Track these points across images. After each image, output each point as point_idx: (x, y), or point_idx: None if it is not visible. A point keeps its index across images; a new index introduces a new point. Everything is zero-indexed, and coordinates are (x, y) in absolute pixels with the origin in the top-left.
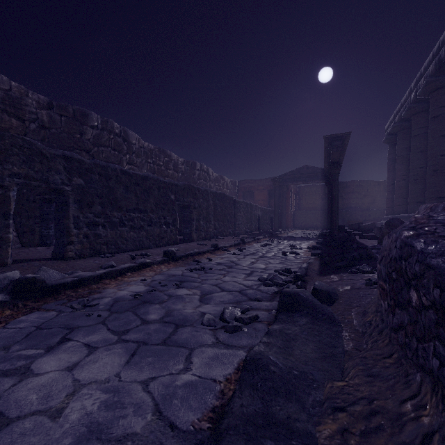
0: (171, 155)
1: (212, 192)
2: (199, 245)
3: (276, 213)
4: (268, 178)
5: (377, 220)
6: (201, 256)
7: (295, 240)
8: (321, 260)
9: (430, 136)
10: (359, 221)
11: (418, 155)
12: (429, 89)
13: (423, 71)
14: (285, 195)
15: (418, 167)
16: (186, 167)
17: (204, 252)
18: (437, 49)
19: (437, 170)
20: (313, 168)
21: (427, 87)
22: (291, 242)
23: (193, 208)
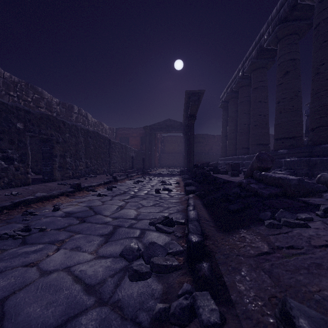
0: (43, 93)
1: (83, 128)
2: (60, 185)
3: (147, 154)
4: (141, 127)
5: (214, 161)
6: (47, 203)
7: (164, 176)
8: (205, 200)
9: (253, 101)
10: (203, 162)
11: (243, 115)
12: (252, 68)
13: (248, 55)
14: (154, 141)
15: (243, 124)
16: (62, 109)
17: (56, 196)
18: (258, 39)
19: (256, 125)
20: (174, 121)
21: (251, 66)
22: (161, 178)
23: (56, 143)
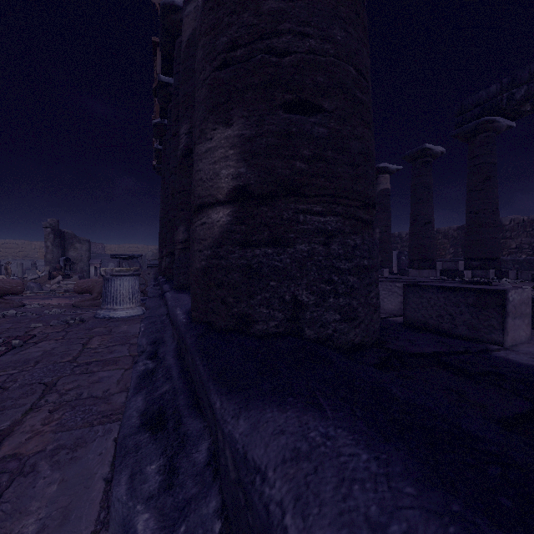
0: None
1: None
2: None
3: None
4: None
5: None
6: None
7: None
8: None
9: None
10: None
11: None
12: None
13: None
14: None
15: None
16: None
17: None
18: None
19: None
20: None
21: None
22: None
23: None
